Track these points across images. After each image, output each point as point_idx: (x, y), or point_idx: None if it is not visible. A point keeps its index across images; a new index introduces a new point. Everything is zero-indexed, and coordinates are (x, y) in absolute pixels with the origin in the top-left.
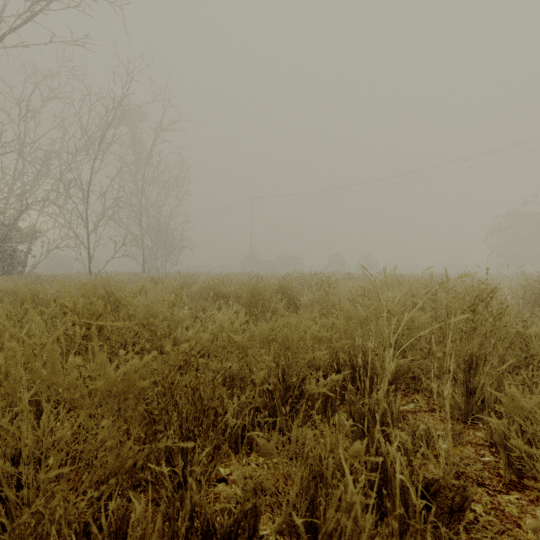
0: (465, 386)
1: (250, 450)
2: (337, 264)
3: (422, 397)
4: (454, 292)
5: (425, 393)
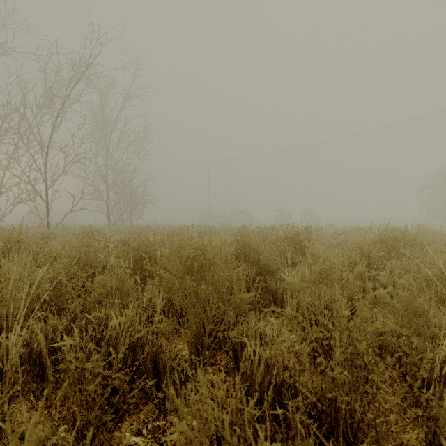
0: None
1: None
2: (283, 218)
3: None
4: None
5: None
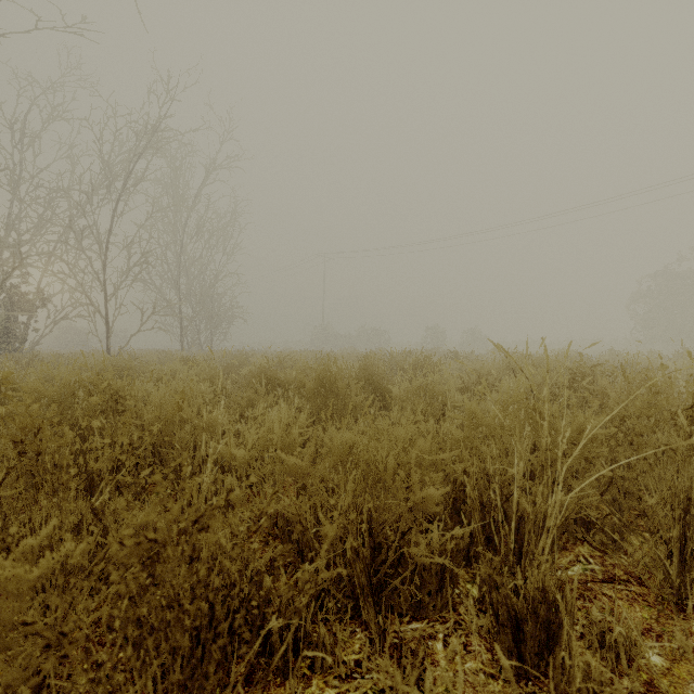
0: (677, 545)
1: (310, 669)
2: (435, 339)
3: (591, 552)
4: (656, 384)
5: (594, 544)
